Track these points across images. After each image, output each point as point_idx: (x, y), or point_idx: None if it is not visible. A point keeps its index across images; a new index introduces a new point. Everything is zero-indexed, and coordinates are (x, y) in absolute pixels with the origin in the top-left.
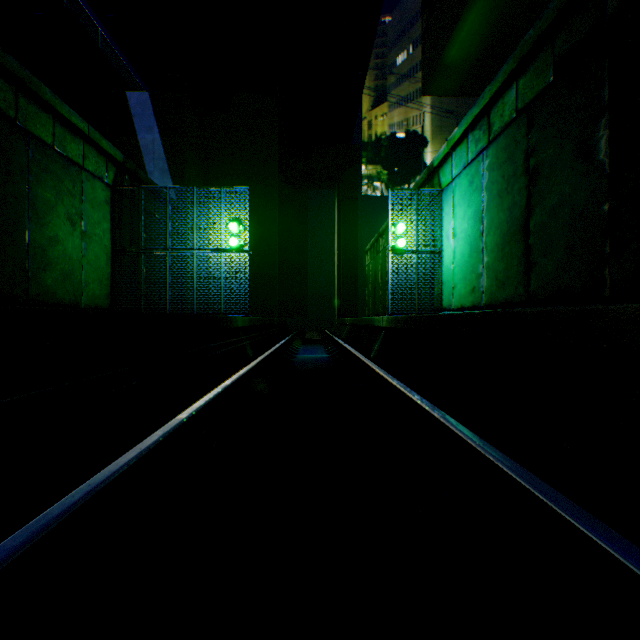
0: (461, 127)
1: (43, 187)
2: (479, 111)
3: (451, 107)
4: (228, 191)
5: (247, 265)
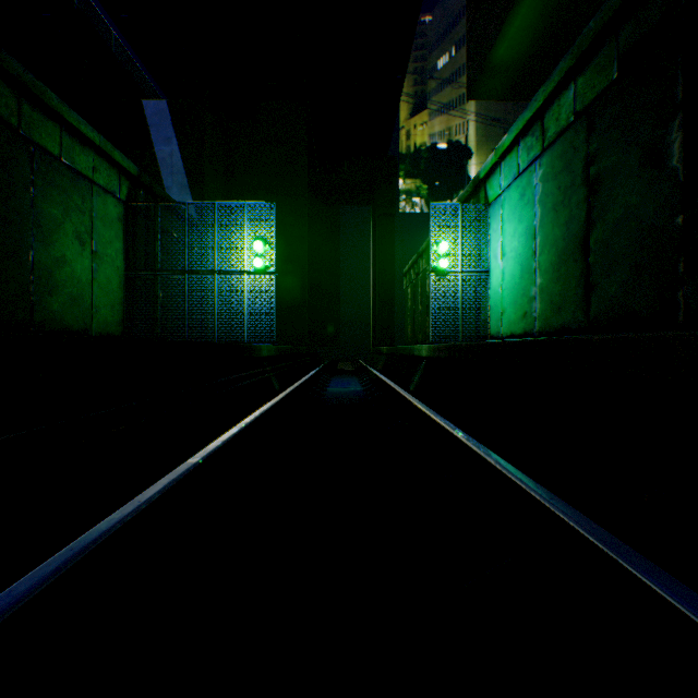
0: (511, 134)
1: (49, 203)
2: (531, 115)
3: (498, 115)
4: (253, 208)
5: (273, 288)
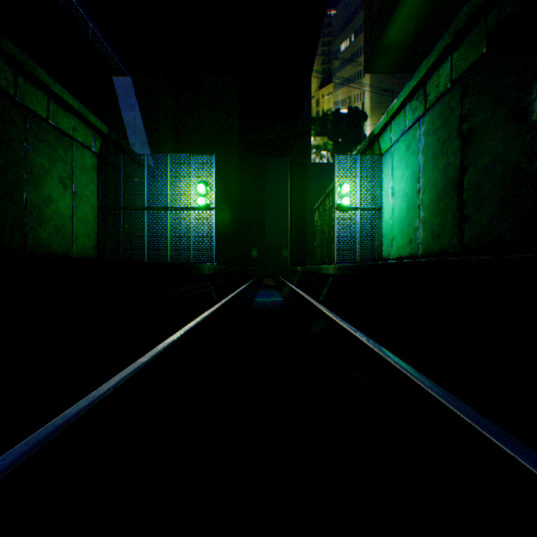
0: (399, 98)
1: (39, 154)
2: (416, 83)
3: (387, 86)
4: (197, 159)
5: (213, 221)
